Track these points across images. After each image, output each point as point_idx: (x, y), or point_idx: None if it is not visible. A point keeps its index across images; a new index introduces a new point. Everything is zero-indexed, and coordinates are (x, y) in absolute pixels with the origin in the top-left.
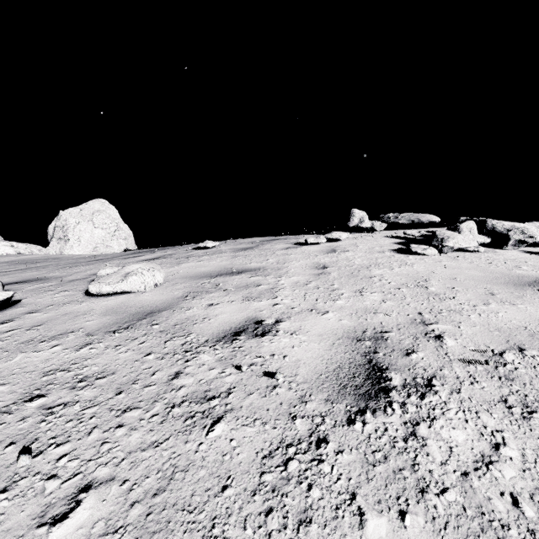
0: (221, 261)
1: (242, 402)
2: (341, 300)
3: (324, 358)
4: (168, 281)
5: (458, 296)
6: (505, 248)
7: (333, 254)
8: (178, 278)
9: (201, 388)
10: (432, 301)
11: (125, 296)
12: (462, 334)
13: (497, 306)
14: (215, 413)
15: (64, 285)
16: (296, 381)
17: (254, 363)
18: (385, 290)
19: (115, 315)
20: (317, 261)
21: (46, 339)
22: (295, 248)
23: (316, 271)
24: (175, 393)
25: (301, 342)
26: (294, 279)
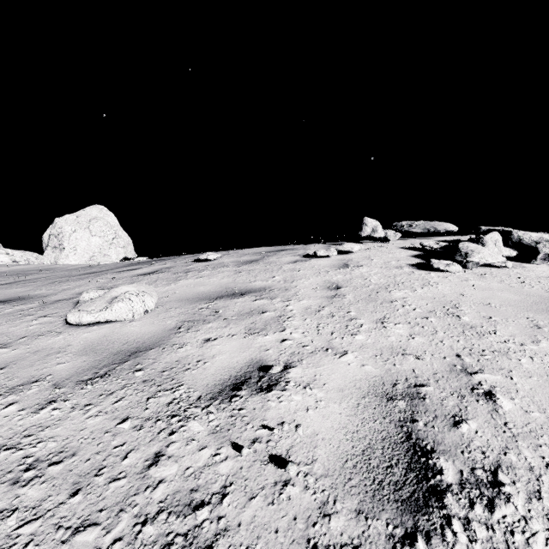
0: (222, 278)
1: (240, 515)
2: (361, 334)
3: (348, 430)
4: (161, 305)
5: (498, 329)
6: (534, 262)
7: (345, 270)
8: (174, 300)
9: (186, 485)
10: (469, 337)
11: (110, 326)
12: (518, 390)
13: (548, 345)
14: (202, 538)
15: (46, 308)
16: (313, 474)
17: (258, 438)
18: (411, 321)
19: (93, 355)
20: (329, 279)
21: (3, 392)
22: (303, 262)
23: (328, 293)
24: (150, 495)
25: (318, 401)
26: (304, 303)
